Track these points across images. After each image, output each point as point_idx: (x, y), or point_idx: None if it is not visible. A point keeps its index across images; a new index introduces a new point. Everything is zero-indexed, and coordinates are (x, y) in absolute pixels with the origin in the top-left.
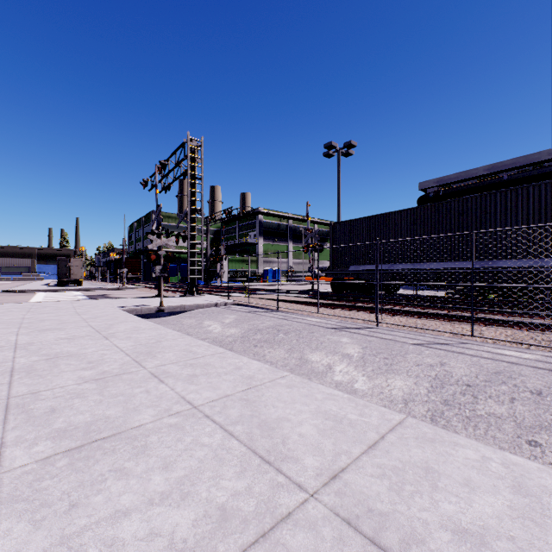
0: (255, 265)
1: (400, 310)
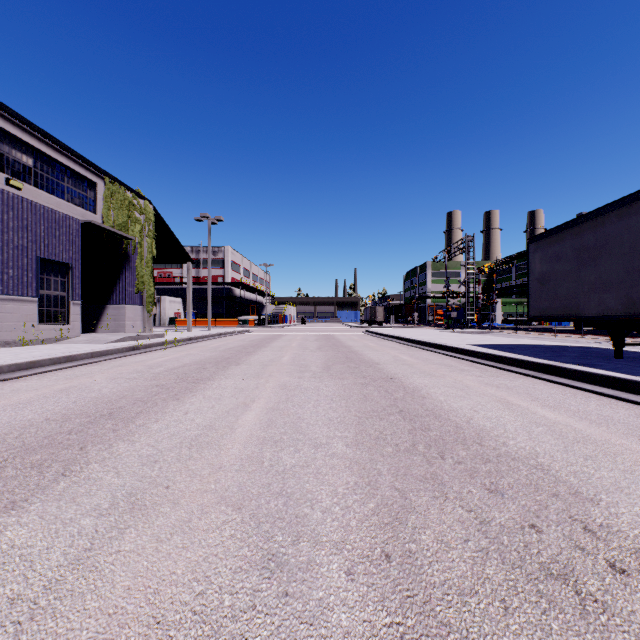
0: None
1: (576, 332)
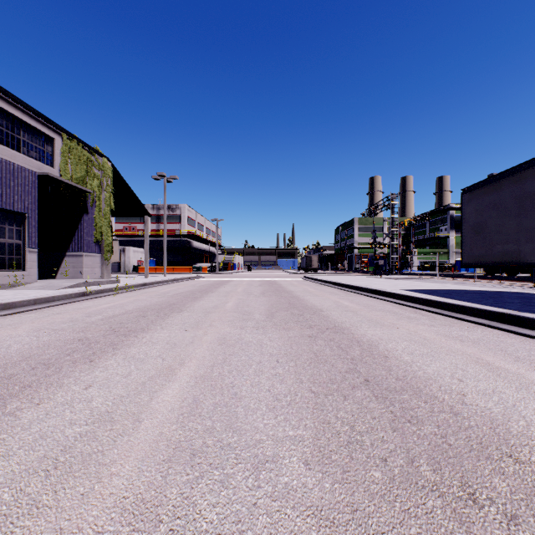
0: (446, 256)
1: (492, 278)
